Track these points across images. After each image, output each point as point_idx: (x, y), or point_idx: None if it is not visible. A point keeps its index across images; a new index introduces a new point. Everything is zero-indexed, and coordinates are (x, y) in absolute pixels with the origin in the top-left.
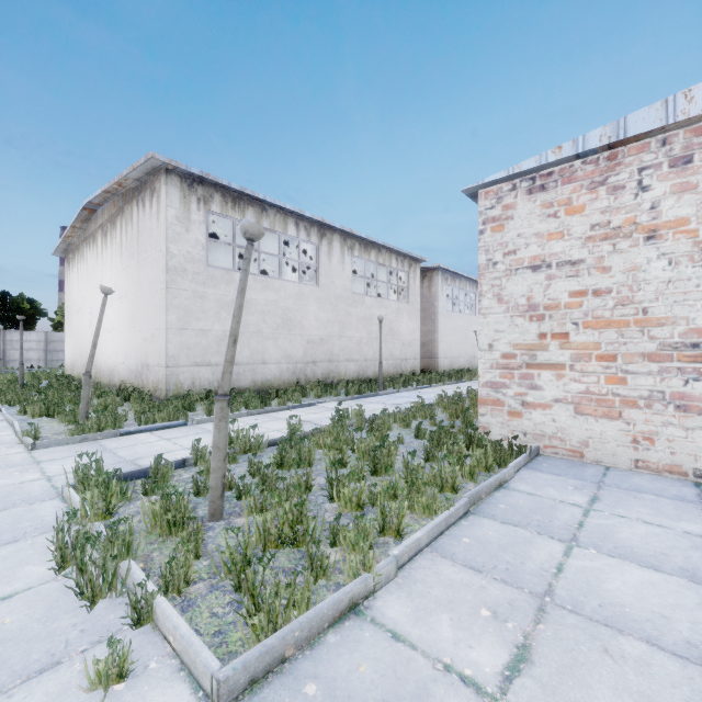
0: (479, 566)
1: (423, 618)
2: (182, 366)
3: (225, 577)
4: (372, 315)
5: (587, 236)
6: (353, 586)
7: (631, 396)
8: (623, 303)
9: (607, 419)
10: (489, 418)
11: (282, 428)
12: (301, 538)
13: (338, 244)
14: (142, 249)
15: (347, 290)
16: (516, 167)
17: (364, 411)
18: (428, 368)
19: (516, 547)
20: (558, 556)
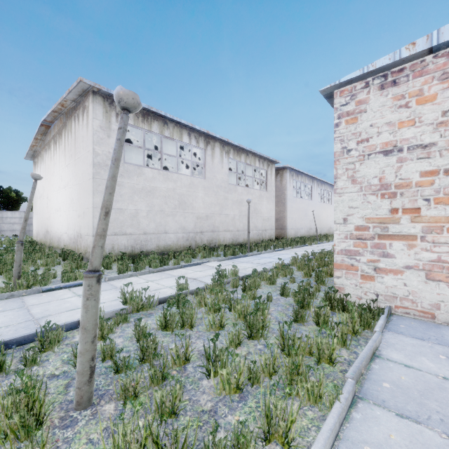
0: None
1: None
2: None
3: None
4: (242, 199)
5: (438, 121)
6: None
7: None
8: None
9: None
10: (344, 280)
11: (174, 285)
12: None
13: (218, 149)
14: (77, 151)
15: (224, 181)
16: (370, 65)
17: (238, 271)
18: (280, 236)
19: None
20: None
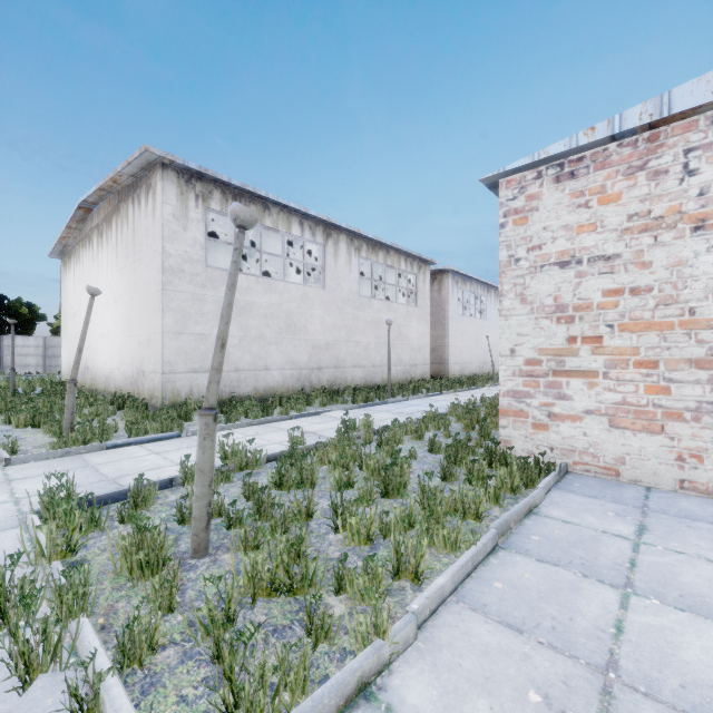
0: (519, 623)
1: (455, 705)
2: (179, 373)
3: (202, 640)
4: (380, 319)
5: (623, 227)
6: (363, 660)
7: (675, 408)
8: (666, 302)
9: (647, 433)
10: (511, 431)
11: (284, 440)
12: (298, 583)
13: (344, 244)
14: (137, 249)
15: (354, 292)
16: (542, 152)
17: (373, 422)
18: (438, 374)
19: (560, 596)
20: (614, 609)
